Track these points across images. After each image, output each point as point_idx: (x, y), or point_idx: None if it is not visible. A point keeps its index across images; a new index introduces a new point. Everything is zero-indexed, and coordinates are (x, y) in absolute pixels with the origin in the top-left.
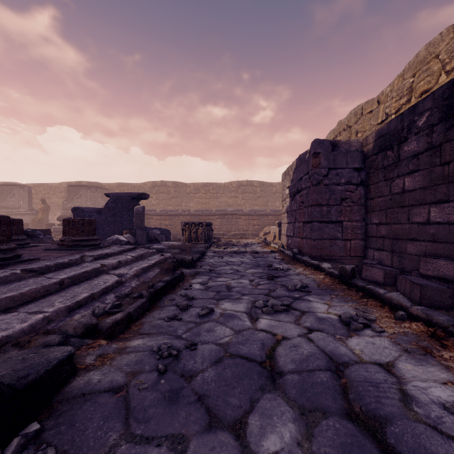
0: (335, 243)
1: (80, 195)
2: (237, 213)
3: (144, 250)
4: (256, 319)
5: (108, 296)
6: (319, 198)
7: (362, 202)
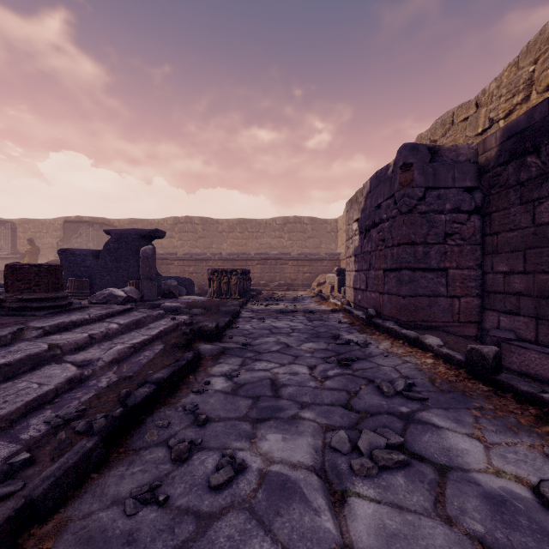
0: (436, 302)
1: (80, 234)
2: (283, 258)
3: (145, 311)
4: (341, 496)
5: (36, 419)
6: (412, 234)
7: (478, 239)
